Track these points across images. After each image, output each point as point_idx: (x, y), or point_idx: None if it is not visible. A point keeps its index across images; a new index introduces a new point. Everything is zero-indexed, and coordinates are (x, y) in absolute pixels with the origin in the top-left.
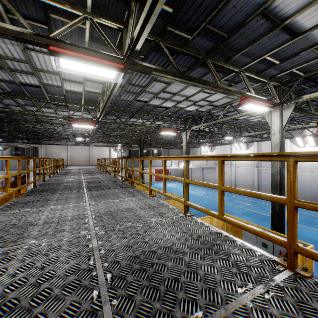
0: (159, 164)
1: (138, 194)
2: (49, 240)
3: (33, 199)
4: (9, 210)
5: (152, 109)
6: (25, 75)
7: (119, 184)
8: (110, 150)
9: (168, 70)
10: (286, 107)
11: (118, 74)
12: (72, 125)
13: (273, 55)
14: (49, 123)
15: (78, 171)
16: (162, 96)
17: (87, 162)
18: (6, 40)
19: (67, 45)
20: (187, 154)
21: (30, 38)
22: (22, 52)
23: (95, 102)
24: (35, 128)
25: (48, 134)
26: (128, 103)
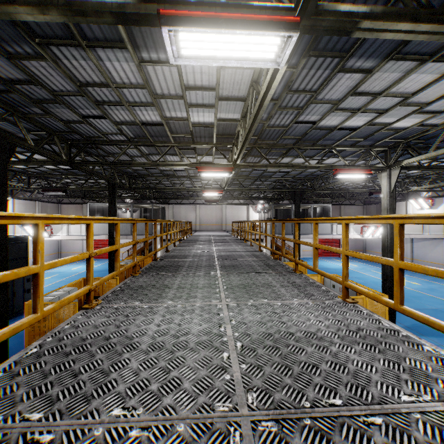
0: (326, 230)
1: (315, 291)
2: (146, 418)
3: (148, 282)
4: (112, 302)
5: (323, 135)
6: (145, 110)
7: (271, 265)
8: (248, 210)
9: (399, 11)
10: None
11: (285, 41)
12: (200, 174)
13: None
14: (175, 176)
15: (208, 239)
16: (347, 104)
17: (219, 226)
18: (119, 55)
19: (191, 9)
20: (390, 212)
21: (133, 11)
22: (137, 70)
23: (231, 136)
24: (161, 184)
25: (175, 191)
26: (281, 131)
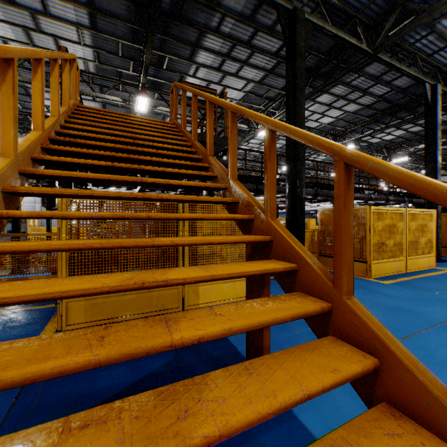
0: None
1: None
2: None
3: None
4: None
5: None
6: None
7: None
8: None
9: None
10: (21, 136)
11: None
12: None
13: (20, 103)
14: None
15: None
16: None
17: None
18: None
19: None
20: None
21: None
22: None
23: None
24: None
25: None
26: None
